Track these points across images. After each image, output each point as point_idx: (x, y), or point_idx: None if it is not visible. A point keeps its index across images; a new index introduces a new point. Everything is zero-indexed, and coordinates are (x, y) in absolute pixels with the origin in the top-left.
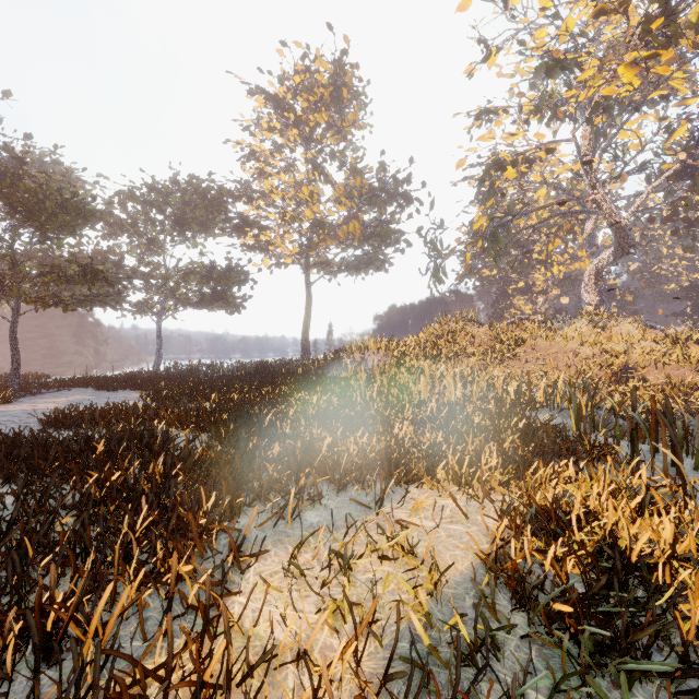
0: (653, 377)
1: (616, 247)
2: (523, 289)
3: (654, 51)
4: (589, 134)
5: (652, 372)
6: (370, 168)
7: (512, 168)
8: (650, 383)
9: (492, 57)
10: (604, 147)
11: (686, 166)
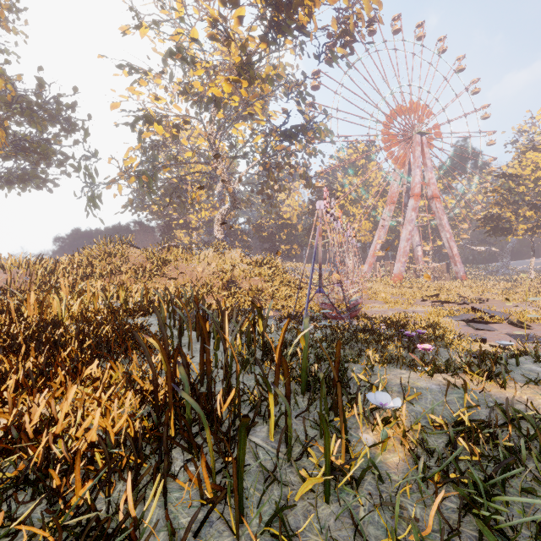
0: (244, 285)
1: (231, 202)
2: (183, 225)
3: (239, 78)
4: (213, 122)
5: (244, 283)
6: (18, 76)
7: (158, 125)
8: (243, 290)
9: (143, 29)
10: (222, 134)
11: (265, 162)
